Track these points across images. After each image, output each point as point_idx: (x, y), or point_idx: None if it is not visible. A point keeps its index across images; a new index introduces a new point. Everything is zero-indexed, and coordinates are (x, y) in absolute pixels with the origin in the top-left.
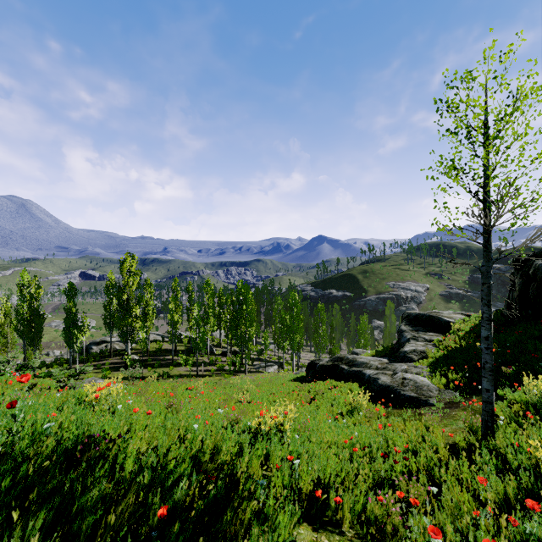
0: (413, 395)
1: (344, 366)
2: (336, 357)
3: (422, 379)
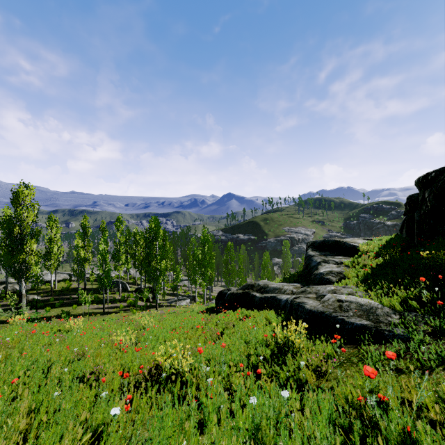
0: (366, 322)
1: (255, 293)
2: (247, 285)
3: (364, 300)
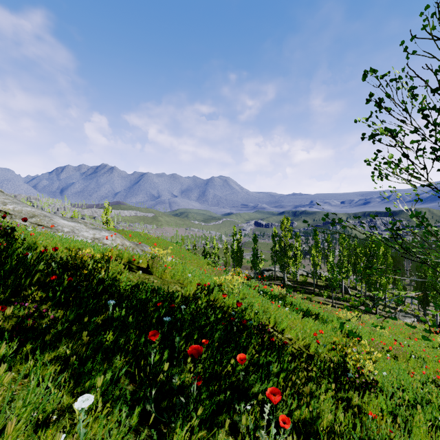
0: None
1: None
2: None
3: None
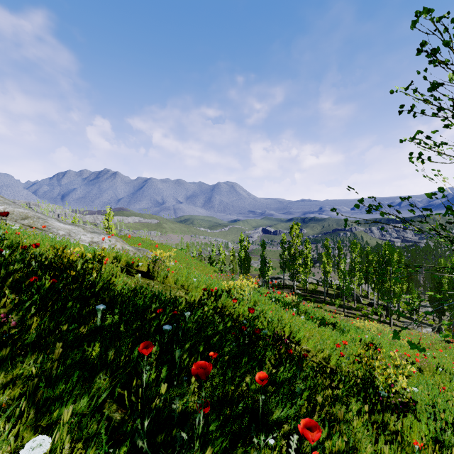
0: None
1: None
2: None
3: None
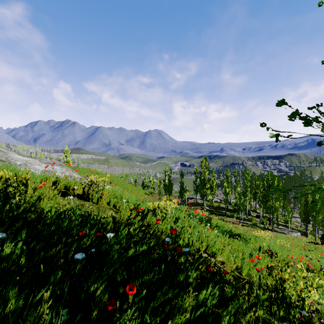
0: None
1: None
2: None
3: None
